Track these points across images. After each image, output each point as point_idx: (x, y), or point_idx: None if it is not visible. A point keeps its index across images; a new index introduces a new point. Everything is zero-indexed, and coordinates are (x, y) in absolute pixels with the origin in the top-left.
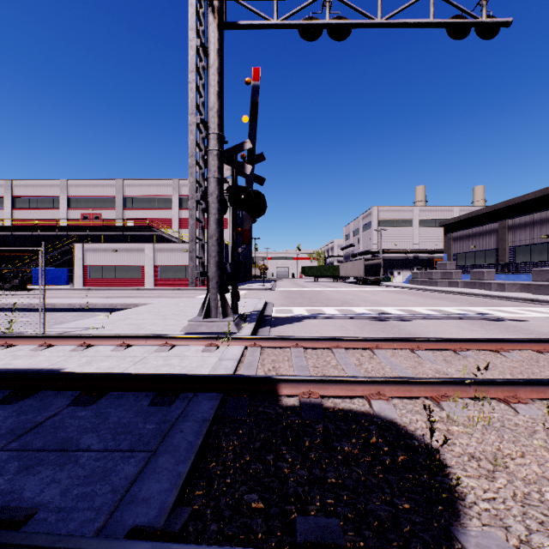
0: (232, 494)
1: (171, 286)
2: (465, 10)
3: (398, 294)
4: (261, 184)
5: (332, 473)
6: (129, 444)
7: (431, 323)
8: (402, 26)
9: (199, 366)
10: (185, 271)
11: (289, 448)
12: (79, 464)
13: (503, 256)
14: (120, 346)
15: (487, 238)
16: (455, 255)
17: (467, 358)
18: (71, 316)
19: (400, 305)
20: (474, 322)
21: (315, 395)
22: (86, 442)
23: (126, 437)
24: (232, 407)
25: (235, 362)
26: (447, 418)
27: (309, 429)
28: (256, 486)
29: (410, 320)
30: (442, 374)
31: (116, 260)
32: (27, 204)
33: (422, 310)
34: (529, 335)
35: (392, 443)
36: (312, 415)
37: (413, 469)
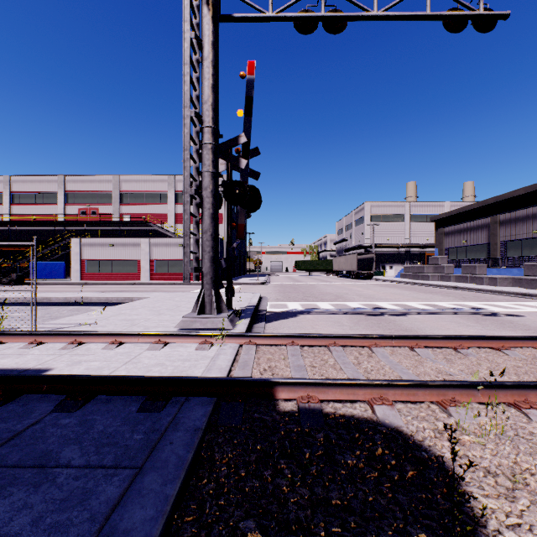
0: (226, 521)
1: (167, 280)
2: (462, 3)
3: (391, 288)
4: (256, 179)
5: (336, 492)
6: (113, 459)
7: (427, 319)
8: (399, 18)
9: (192, 366)
10: (181, 265)
11: (288, 461)
12: (56, 484)
13: (495, 250)
14: (112, 344)
15: (479, 232)
16: (446, 249)
17: (468, 357)
18: (66, 310)
19: (393, 300)
20: (470, 318)
21: (314, 400)
22: (66, 456)
23: (111, 449)
24: (226, 414)
25: (229, 361)
26: (456, 425)
27: (309, 439)
28: (252, 510)
29: (405, 315)
30: (444, 374)
31: (112, 254)
32: (25, 199)
33: (416, 305)
34: (527, 331)
35: (399, 456)
36: (312, 422)
37: (425, 487)
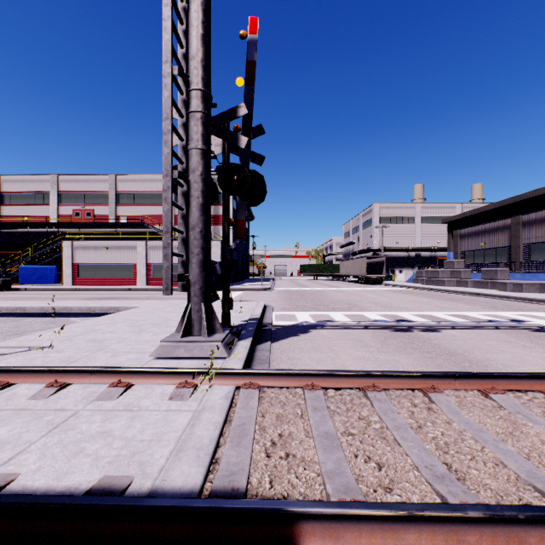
0: None
1: None
2: None
3: (406, 295)
4: (259, 164)
5: None
6: None
7: (467, 336)
8: None
9: (154, 439)
10: None
11: None
12: None
13: (517, 253)
14: (49, 388)
15: (498, 234)
16: (462, 253)
17: None
18: (40, 322)
19: (415, 309)
20: (518, 334)
21: None
22: None
23: None
24: None
25: (216, 428)
26: None
27: None
28: None
29: (438, 330)
30: None
31: (107, 258)
32: (16, 200)
33: (445, 316)
34: None
35: None
36: None
37: None
